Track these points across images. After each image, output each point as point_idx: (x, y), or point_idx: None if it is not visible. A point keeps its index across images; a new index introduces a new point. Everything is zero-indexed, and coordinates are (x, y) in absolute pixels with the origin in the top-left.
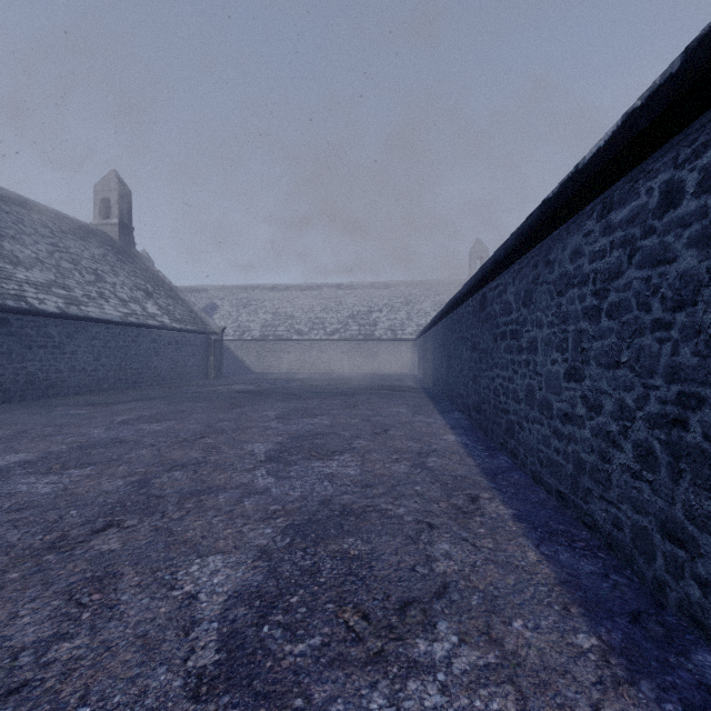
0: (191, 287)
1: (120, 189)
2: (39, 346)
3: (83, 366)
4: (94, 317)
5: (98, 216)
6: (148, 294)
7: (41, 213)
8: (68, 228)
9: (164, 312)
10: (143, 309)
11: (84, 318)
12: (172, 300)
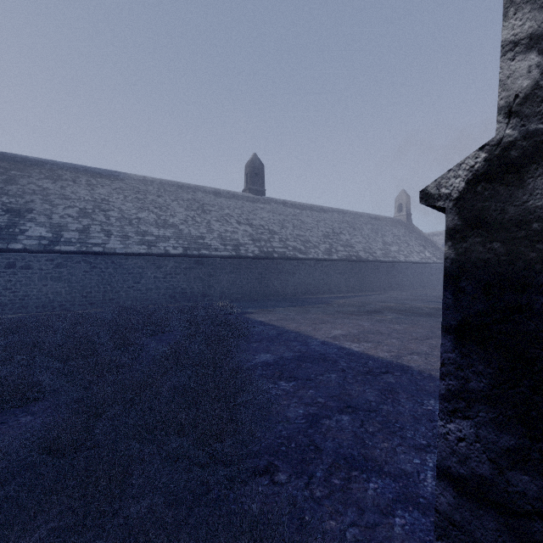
0: (432, 233)
1: (406, 198)
2: (400, 273)
3: (409, 279)
4: (413, 261)
5: (396, 212)
6: (424, 247)
7: (383, 220)
8: (391, 223)
9: (432, 255)
10: (425, 255)
11: (410, 262)
12: (433, 248)
